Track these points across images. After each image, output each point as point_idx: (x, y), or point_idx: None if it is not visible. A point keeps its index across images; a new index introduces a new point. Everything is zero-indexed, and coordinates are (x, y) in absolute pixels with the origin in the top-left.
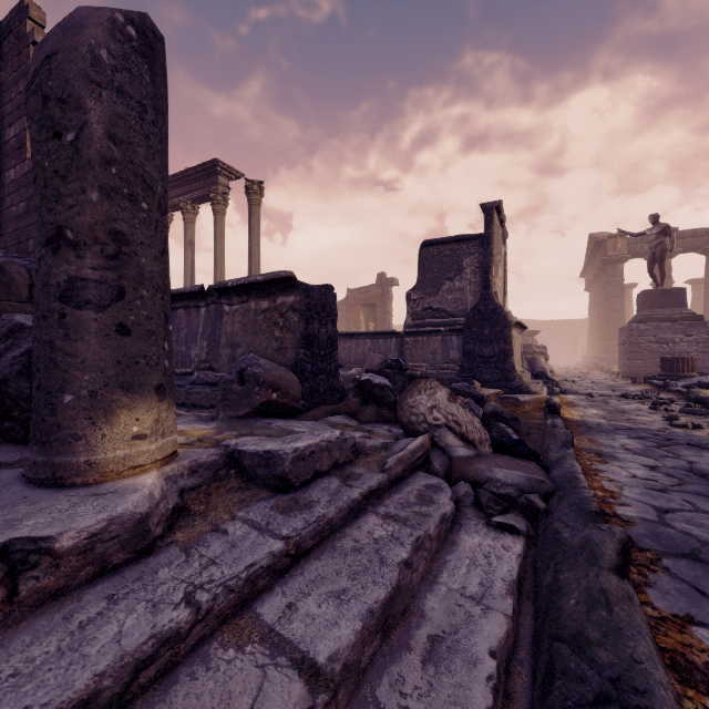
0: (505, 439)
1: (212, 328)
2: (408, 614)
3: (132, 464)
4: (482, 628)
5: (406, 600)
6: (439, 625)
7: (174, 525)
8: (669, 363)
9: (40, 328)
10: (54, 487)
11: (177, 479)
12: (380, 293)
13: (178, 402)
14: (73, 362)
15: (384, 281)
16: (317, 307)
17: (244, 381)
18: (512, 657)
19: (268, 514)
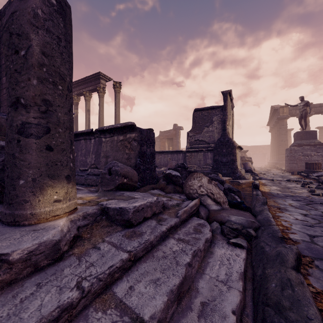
0: (235, 201)
1: (96, 149)
2: (190, 290)
3: (53, 214)
4: (227, 298)
5: (189, 283)
6: (206, 296)
7: (74, 245)
8: (309, 165)
9: (8, 147)
10: (14, 226)
11: (76, 221)
12: (175, 133)
13: (81, 183)
14: (24, 164)
15: (177, 128)
16: (145, 139)
17: (111, 173)
18: (243, 313)
19: (121, 239)
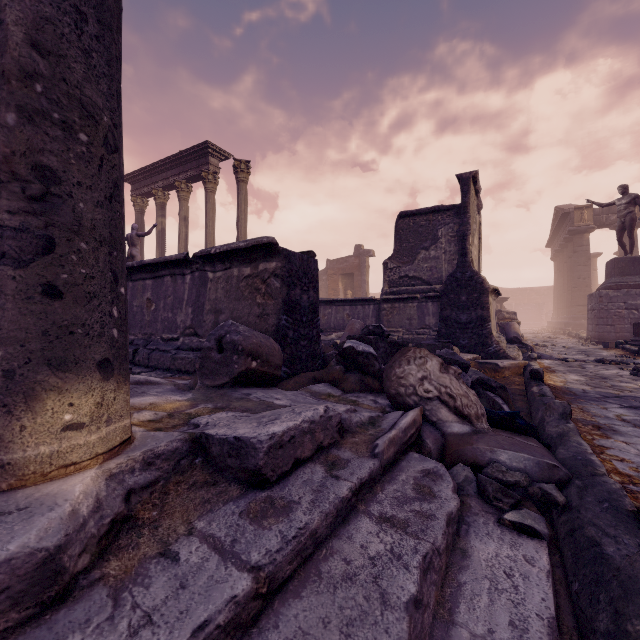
0: (499, 411)
1: (196, 295)
2: None
3: (62, 462)
4: None
5: None
6: None
7: (111, 546)
8: None
9: None
10: None
11: (125, 476)
12: (357, 263)
13: (164, 367)
14: None
15: (361, 252)
16: (299, 273)
17: (222, 349)
18: None
19: (236, 524)
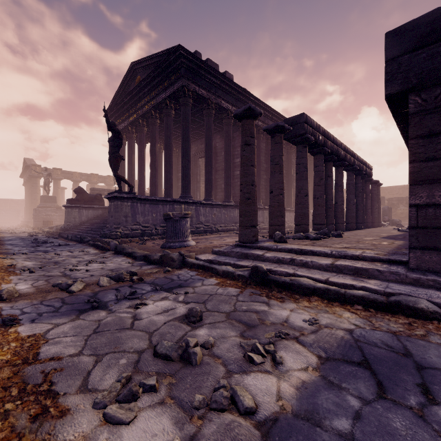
0: None
1: None
2: None
3: None
4: None
5: None
6: None
7: None
8: (45, 223)
9: None
10: None
11: None
12: None
13: None
14: None
15: None
16: None
17: None
18: None
19: None
